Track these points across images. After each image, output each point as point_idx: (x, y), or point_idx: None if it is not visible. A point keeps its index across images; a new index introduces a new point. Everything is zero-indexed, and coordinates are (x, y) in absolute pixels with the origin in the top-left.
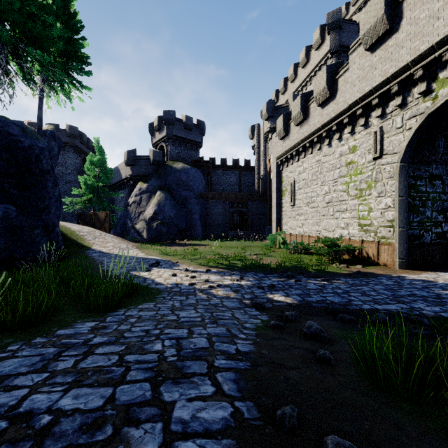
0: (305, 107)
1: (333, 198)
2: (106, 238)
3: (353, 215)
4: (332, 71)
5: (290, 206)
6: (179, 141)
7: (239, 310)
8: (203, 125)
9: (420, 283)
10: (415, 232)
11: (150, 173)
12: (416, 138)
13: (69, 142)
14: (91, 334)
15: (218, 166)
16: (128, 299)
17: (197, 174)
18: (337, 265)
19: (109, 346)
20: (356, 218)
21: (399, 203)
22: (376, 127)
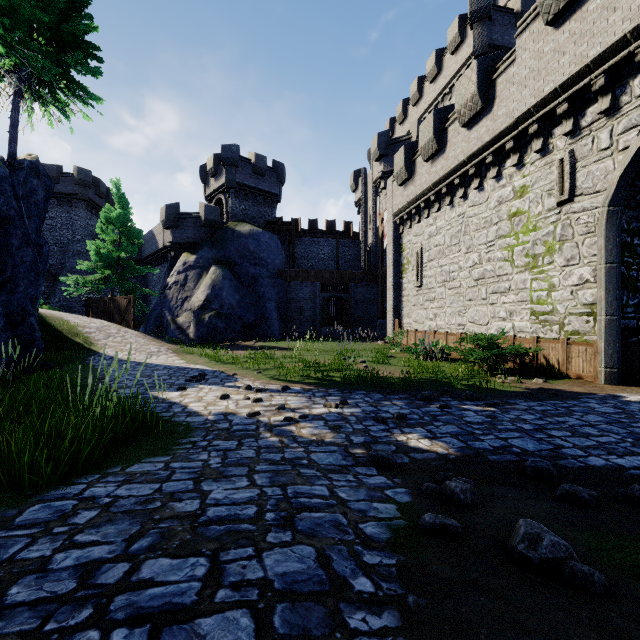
0: (440, 131)
1: (486, 272)
2: (127, 337)
3: (522, 297)
4: (485, 67)
5: (414, 287)
6: (246, 192)
7: (345, 474)
8: (282, 169)
9: None
10: (631, 323)
11: (200, 239)
12: (637, 162)
13: (78, 193)
14: None
15: (304, 232)
16: (120, 447)
17: (273, 242)
18: (501, 378)
19: None
20: (527, 303)
21: (606, 274)
22: (562, 152)
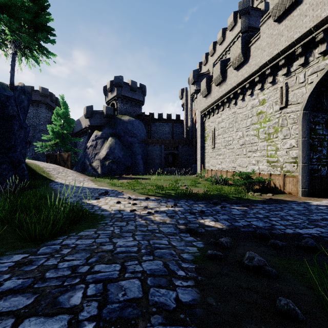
0: (223, 71)
1: (246, 141)
2: (68, 173)
3: (263, 154)
4: (245, 40)
5: (211, 148)
6: (126, 100)
7: (175, 236)
8: (144, 88)
9: (325, 208)
10: (314, 167)
11: (103, 123)
12: (317, 90)
13: (42, 100)
14: (7, 274)
15: (156, 120)
16: (73, 225)
17: (140, 125)
18: (252, 194)
19: (14, 298)
20: (265, 156)
21: (302, 143)
22: (282, 83)
